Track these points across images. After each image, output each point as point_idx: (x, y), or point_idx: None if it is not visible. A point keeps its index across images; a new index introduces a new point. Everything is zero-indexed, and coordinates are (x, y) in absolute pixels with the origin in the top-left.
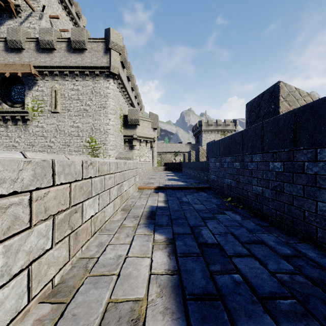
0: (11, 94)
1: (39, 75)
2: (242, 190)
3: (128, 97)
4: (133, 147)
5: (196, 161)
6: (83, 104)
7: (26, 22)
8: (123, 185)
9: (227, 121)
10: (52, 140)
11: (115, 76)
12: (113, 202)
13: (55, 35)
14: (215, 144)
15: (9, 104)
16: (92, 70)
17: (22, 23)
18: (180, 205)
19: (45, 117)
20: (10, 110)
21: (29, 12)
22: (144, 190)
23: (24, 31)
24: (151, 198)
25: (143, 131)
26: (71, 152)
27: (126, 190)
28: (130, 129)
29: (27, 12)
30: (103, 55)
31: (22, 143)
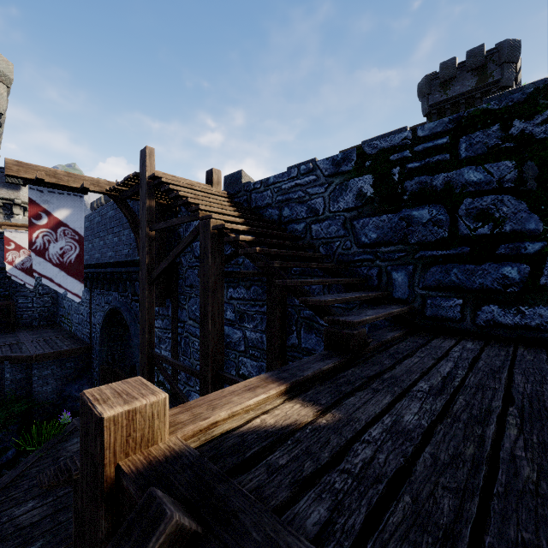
0: None
1: None
2: None
3: None
4: (12, 217)
5: None
6: None
7: None
8: None
9: None
10: None
11: None
12: None
13: None
14: None
15: None
16: None
17: None
18: None
19: None
20: None
21: None
22: None
23: None
24: None
25: None
26: None
27: None
28: (8, 189)
29: None
30: None
31: None
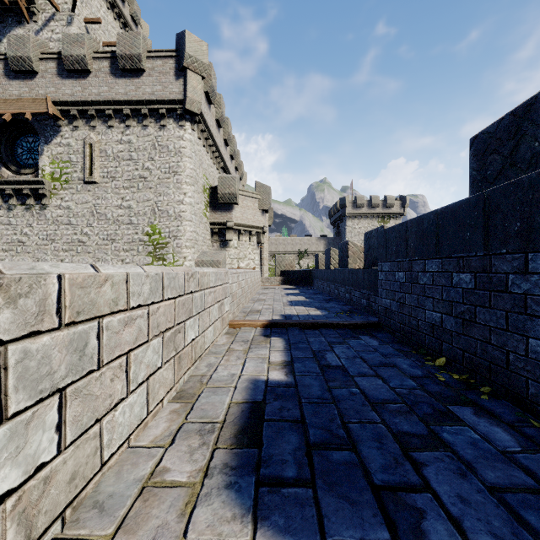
0: (16, 152)
1: (63, 118)
2: (483, 343)
3: (218, 156)
4: (226, 244)
5: (342, 268)
6: (138, 167)
7: (46, 30)
8: (184, 328)
9: (389, 199)
10: (86, 231)
11: (195, 117)
12: (146, 387)
13: (90, 46)
14: (392, 232)
15: (13, 168)
16: (154, 107)
17: (39, 32)
18: (323, 377)
19: (73, 191)
20: (14, 179)
21: (50, 14)
22: (242, 330)
23: (36, 41)
24: (254, 353)
25: (244, 214)
26: (118, 251)
27: (193, 339)
28: (222, 211)
29: (47, 13)
30: (173, 79)
31: (34, 236)
